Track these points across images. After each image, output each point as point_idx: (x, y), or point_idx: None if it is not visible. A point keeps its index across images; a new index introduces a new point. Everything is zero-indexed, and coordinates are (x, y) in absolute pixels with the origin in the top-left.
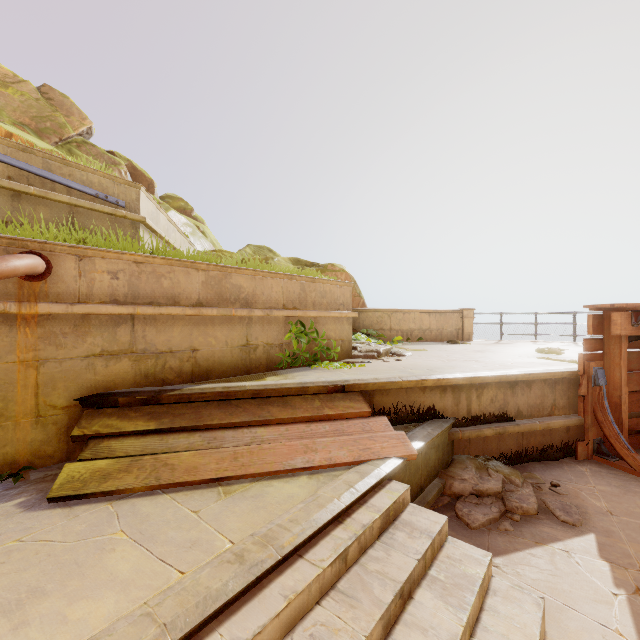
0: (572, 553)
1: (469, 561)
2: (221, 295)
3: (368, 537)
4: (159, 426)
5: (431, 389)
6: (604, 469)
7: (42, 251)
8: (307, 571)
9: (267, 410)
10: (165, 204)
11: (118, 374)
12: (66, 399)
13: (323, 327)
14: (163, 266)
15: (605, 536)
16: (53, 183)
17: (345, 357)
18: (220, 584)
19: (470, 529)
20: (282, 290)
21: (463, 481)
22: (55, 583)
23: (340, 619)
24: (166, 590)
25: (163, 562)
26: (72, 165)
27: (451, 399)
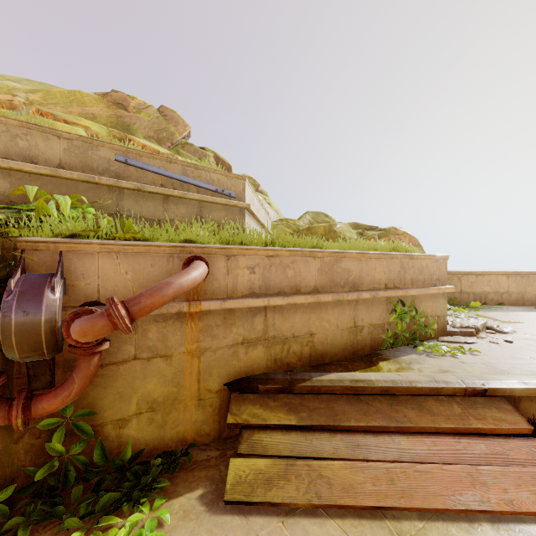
0: None
1: None
2: (333, 280)
3: None
4: (299, 421)
5: None
6: None
7: (202, 254)
8: None
9: (402, 413)
10: None
11: (254, 360)
12: (218, 384)
13: (420, 304)
14: (287, 257)
15: None
16: (188, 185)
17: (440, 334)
18: None
19: None
20: (384, 270)
21: None
22: None
23: None
24: None
25: None
26: (200, 168)
27: None
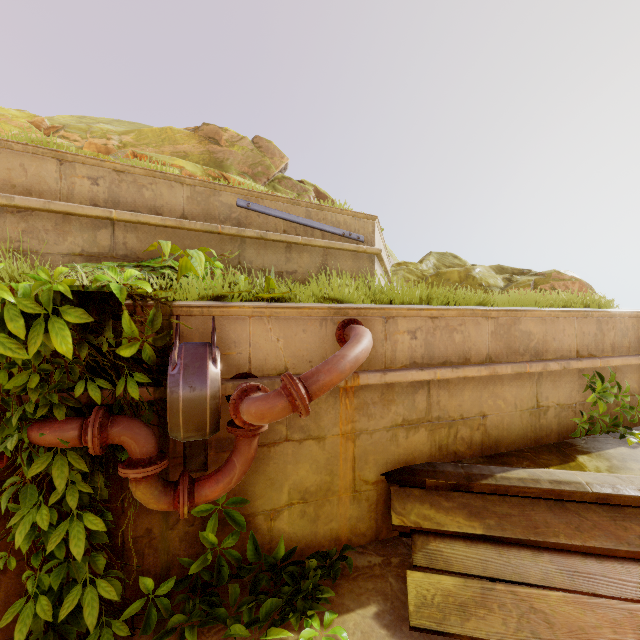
0: None
1: None
2: (509, 346)
3: None
4: (487, 531)
5: None
6: None
7: (357, 317)
8: None
9: (634, 532)
10: None
11: (416, 446)
12: (375, 473)
13: (623, 378)
14: (454, 318)
15: None
16: (312, 229)
17: None
18: None
19: None
20: (575, 332)
21: None
22: None
23: None
24: None
25: None
26: (325, 209)
27: None
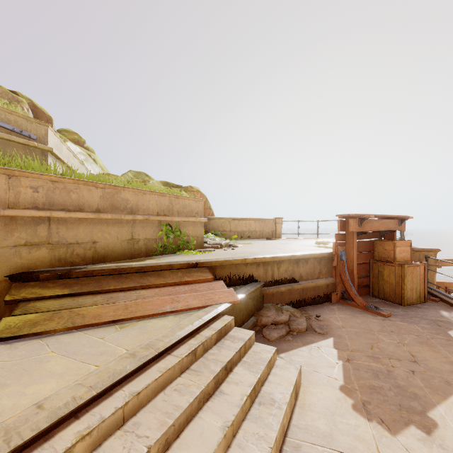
0: (320, 347)
1: (264, 352)
2: (114, 205)
3: (209, 343)
4: (71, 292)
5: (251, 264)
6: (344, 306)
7: None
8: (173, 360)
9: (147, 279)
10: (63, 136)
11: (38, 258)
12: None
13: (184, 228)
14: (72, 184)
15: (338, 338)
16: None
17: (199, 248)
18: (122, 367)
19: (269, 342)
20: (156, 203)
21: (268, 317)
22: (12, 380)
23: (191, 381)
24: (88, 374)
25: (84, 363)
26: None
27: (262, 270)
